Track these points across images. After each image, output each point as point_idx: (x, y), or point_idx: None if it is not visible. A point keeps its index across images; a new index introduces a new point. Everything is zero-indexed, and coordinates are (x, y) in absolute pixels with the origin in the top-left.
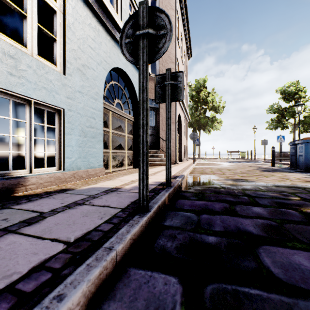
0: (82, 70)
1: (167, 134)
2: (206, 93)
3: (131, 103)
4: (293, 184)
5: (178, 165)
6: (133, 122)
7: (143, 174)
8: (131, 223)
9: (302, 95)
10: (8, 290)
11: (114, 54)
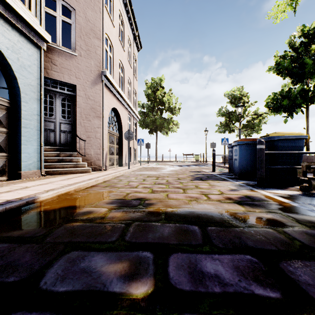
0: None
1: None
2: (162, 92)
3: (4, 78)
4: (203, 209)
5: (102, 172)
6: (10, 108)
7: None
8: None
9: (246, 100)
10: None
11: None
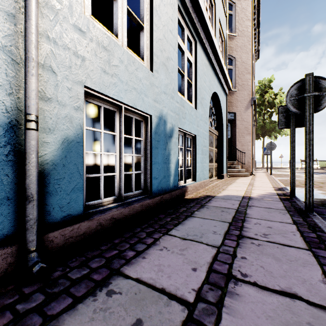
0: (201, 103)
1: (291, 154)
2: (273, 94)
3: (215, 119)
4: None
5: (257, 176)
6: (217, 136)
7: (309, 187)
8: (314, 218)
9: None
10: (304, 236)
11: (212, 81)
